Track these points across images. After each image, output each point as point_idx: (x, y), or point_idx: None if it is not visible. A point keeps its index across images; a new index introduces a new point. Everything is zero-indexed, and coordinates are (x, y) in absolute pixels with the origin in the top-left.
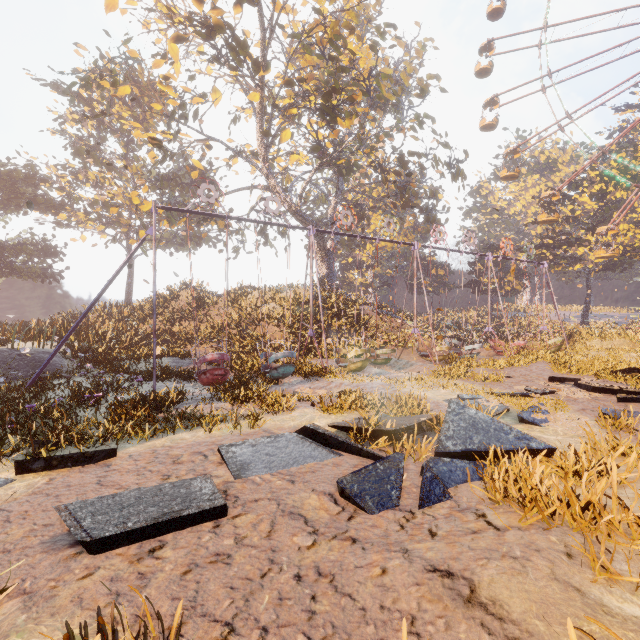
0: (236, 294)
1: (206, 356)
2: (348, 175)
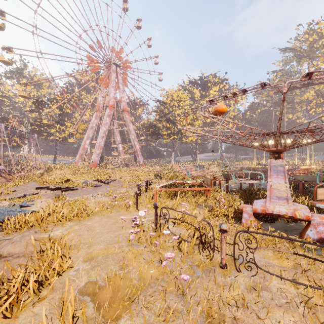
0: None
1: None
2: None
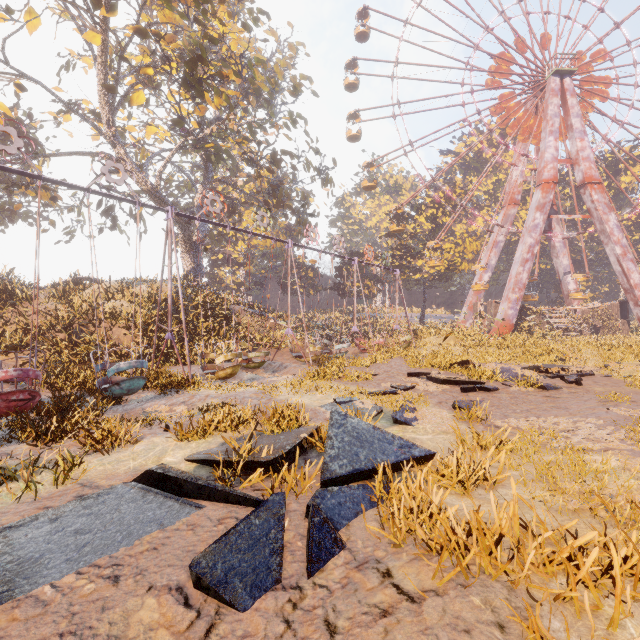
0: (67, 287)
1: None
2: (218, 162)
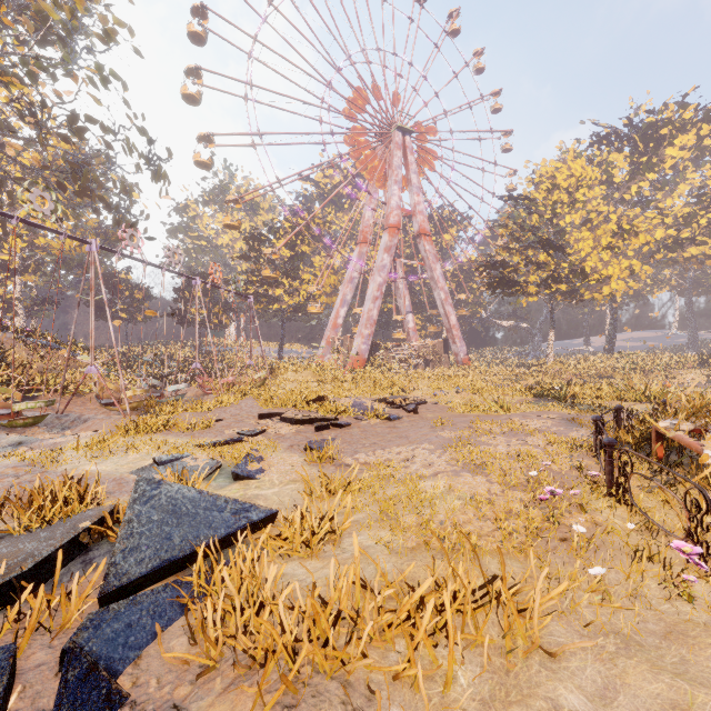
0: None
1: None
2: None
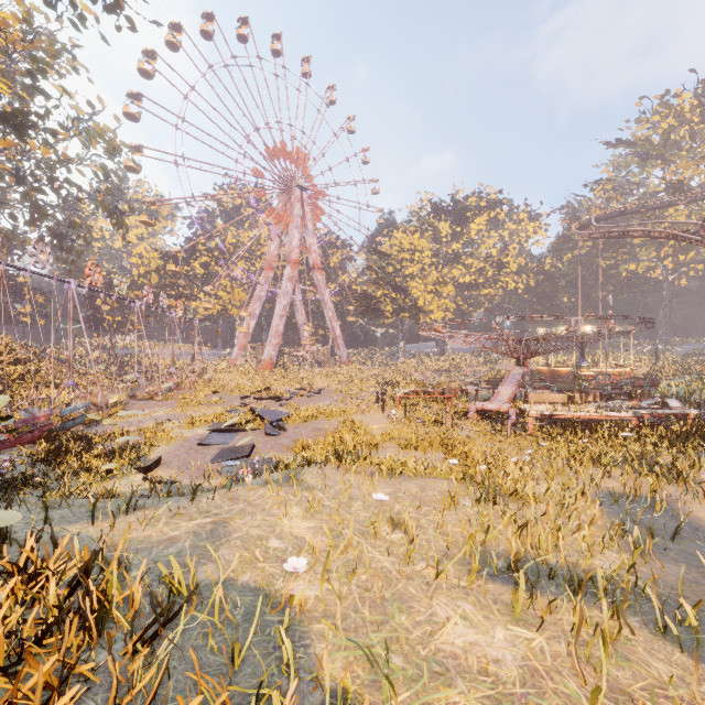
0: None
1: (37, 414)
2: None
